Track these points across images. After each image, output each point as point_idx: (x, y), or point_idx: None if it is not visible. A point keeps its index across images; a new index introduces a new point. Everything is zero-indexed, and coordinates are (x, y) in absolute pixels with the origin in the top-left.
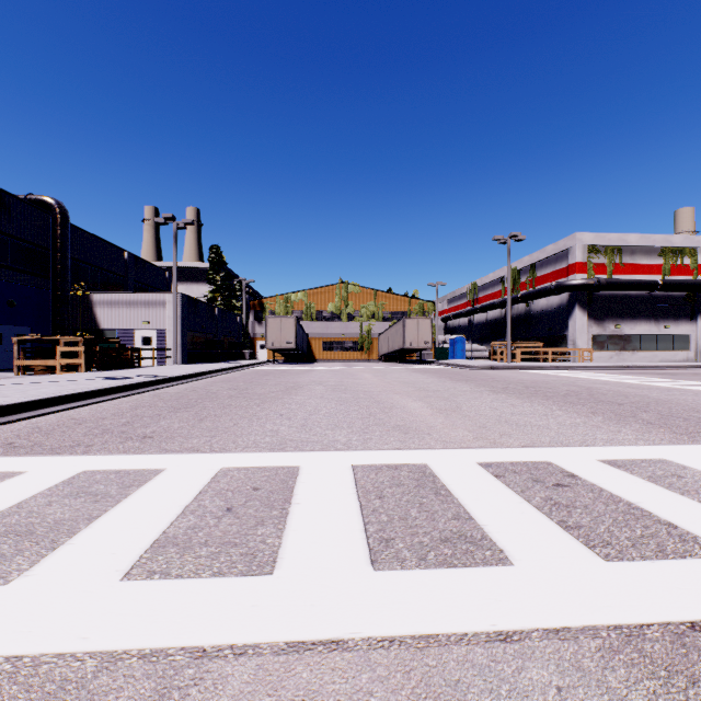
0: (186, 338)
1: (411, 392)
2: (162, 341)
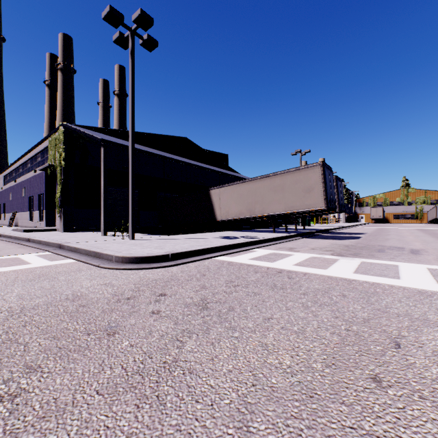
0: (345, 215)
1: (419, 227)
2: (338, 216)
